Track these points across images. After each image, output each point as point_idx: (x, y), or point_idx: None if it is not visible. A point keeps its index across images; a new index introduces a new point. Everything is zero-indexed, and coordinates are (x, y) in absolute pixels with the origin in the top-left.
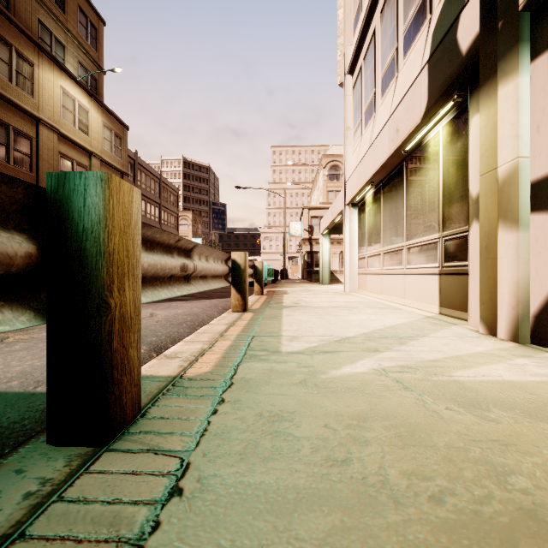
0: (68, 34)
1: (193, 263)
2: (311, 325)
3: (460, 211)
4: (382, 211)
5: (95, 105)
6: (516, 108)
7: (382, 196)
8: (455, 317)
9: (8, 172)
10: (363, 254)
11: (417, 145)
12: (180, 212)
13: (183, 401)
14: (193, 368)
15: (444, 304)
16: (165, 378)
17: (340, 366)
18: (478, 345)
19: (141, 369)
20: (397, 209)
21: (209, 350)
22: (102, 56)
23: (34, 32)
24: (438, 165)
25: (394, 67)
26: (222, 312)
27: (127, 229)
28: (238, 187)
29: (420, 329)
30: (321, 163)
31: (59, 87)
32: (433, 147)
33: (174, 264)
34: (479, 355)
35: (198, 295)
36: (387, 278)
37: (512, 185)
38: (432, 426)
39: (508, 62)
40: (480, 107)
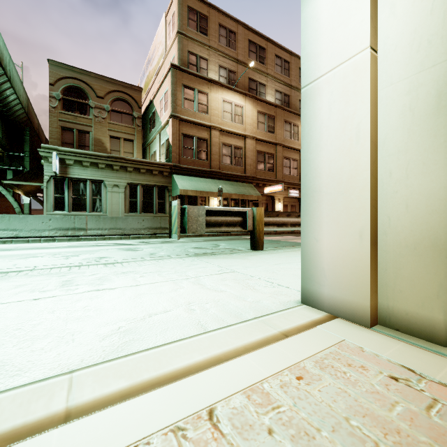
0: None
1: None
2: None
3: None
4: None
5: None
6: None
7: None
8: None
9: (290, 179)
10: None
11: None
12: None
13: None
14: None
15: None
16: None
17: None
18: None
19: None
20: None
21: None
22: None
23: (297, 107)
24: None
25: None
26: None
27: None
28: None
29: None
30: None
31: None
32: None
33: None
34: None
35: None
36: None
37: None
38: None
39: None
40: None
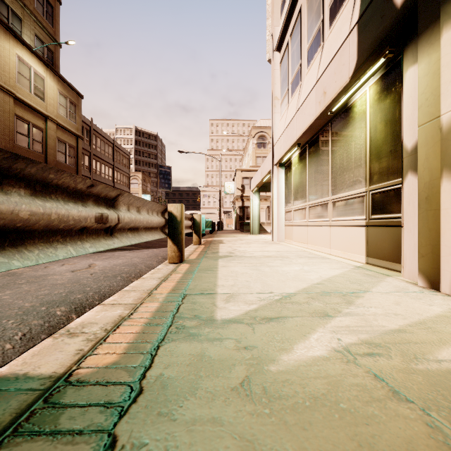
0: (24, 9)
1: (117, 213)
2: (247, 279)
3: (389, 165)
4: (307, 169)
5: (51, 74)
6: None
7: (307, 156)
8: (383, 267)
9: None
10: (289, 208)
11: (342, 107)
12: (131, 173)
13: (40, 450)
14: (93, 356)
15: (372, 254)
16: (43, 380)
17: (290, 344)
18: (430, 303)
19: (18, 360)
20: (322, 167)
21: (128, 319)
22: (58, 32)
23: None
24: (365, 123)
25: (320, 37)
26: (161, 262)
27: None
28: (181, 151)
29: (358, 282)
30: (251, 133)
31: (15, 55)
32: (360, 107)
33: (84, 214)
34: (444, 320)
35: (142, 245)
36: (312, 229)
37: None
38: None
39: None
40: (419, 56)
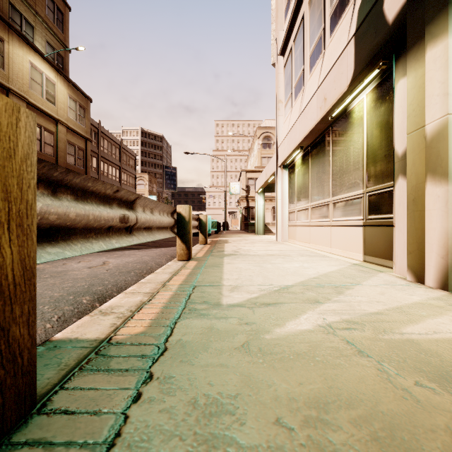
0: (36, 16)
1: (136, 214)
2: (250, 274)
3: (383, 168)
4: (310, 171)
5: (61, 79)
6: (446, 67)
7: (310, 158)
8: (378, 264)
9: None
10: (293, 209)
11: (342, 112)
12: (137, 174)
13: (102, 379)
14: (125, 327)
15: (368, 252)
16: (91, 342)
17: (283, 321)
18: (412, 294)
19: (67, 330)
20: (324, 169)
21: (148, 303)
22: (68, 38)
23: (5, 12)
24: (363, 129)
25: (321, 45)
26: (170, 260)
27: (5, 162)
28: (187, 152)
29: (352, 276)
30: (256, 134)
31: (28, 62)
32: (358, 113)
33: (111, 215)
34: (419, 306)
35: (150, 244)
36: (314, 229)
37: (441, 141)
38: (412, 417)
39: (437, 24)
40: (407, 70)
